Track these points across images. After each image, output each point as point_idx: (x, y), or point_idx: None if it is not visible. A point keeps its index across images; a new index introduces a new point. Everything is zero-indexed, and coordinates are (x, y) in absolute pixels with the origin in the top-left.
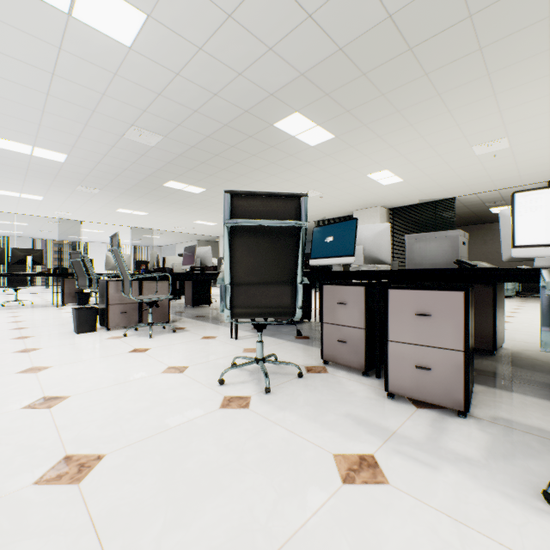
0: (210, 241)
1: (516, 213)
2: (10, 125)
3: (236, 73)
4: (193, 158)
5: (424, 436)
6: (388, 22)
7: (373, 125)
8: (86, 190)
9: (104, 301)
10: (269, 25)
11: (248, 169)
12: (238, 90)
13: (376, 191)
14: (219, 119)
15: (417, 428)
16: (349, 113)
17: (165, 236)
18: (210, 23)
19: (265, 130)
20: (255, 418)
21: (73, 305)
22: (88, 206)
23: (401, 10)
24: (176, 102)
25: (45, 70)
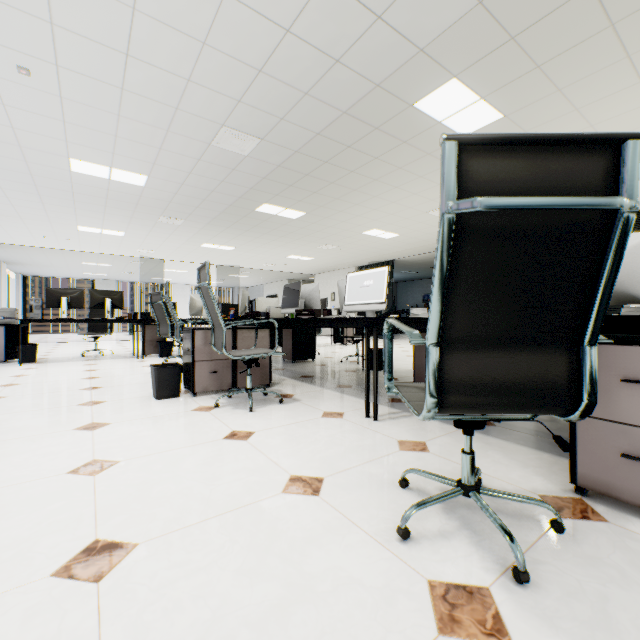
0: (303, 280)
1: None
2: (84, 141)
3: (374, 16)
4: (295, 169)
5: None
6: None
7: (573, 90)
8: (168, 221)
9: (189, 356)
10: None
11: (364, 180)
12: (371, 49)
13: None
14: (337, 104)
15: None
16: (539, 69)
17: (252, 276)
18: None
19: (400, 115)
20: None
21: (154, 356)
22: (170, 242)
23: None
24: (281, 82)
25: (118, 50)
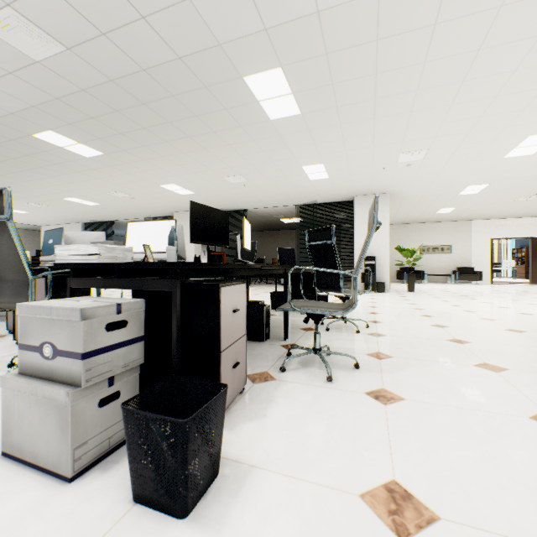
0: (32, 229)
1: (128, 234)
2: None
3: None
4: None
5: None
6: (85, 93)
7: (132, 152)
8: None
9: None
10: None
11: (32, 166)
12: None
13: (180, 198)
14: None
15: (4, 354)
16: (103, 140)
17: None
18: None
19: (27, 137)
20: None
21: None
22: None
23: (90, 89)
24: None
25: None
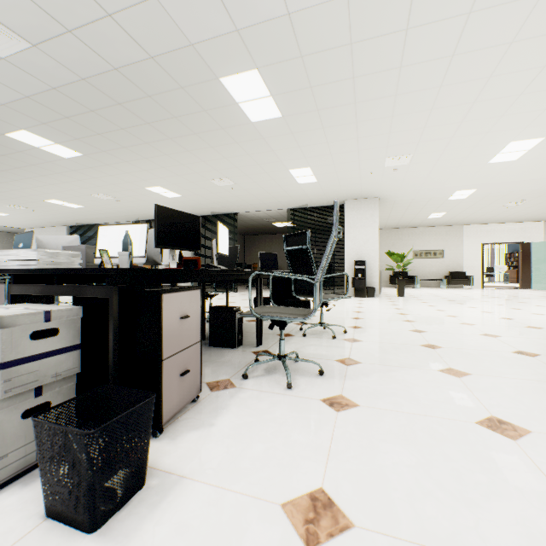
0: (16, 232)
1: (99, 238)
2: None
3: None
4: None
5: None
6: (56, 91)
7: (113, 153)
8: None
9: None
10: None
11: (8, 166)
12: None
13: (168, 201)
14: None
15: None
16: (80, 140)
17: None
18: None
19: None
20: None
21: None
22: None
23: (61, 88)
24: None
25: None
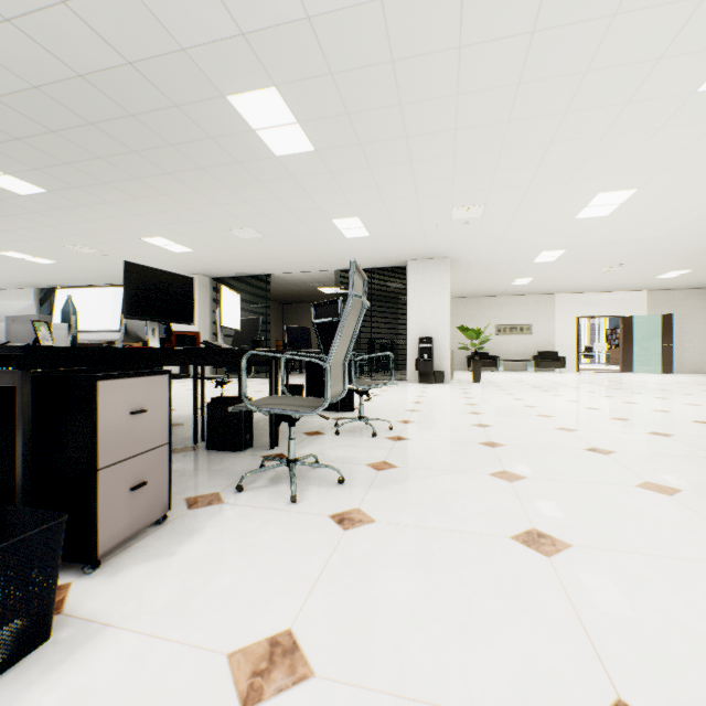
0: None
1: (57, 305)
2: None
3: None
4: None
5: None
6: None
7: (90, 190)
8: None
9: None
10: None
11: None
12: None
13: (175, 257)
14: None
15: None
16: (41, 171)
17: None
18: None
19: None
20: None
21: None
22: None
23: (5, 97)
24: None
25: None
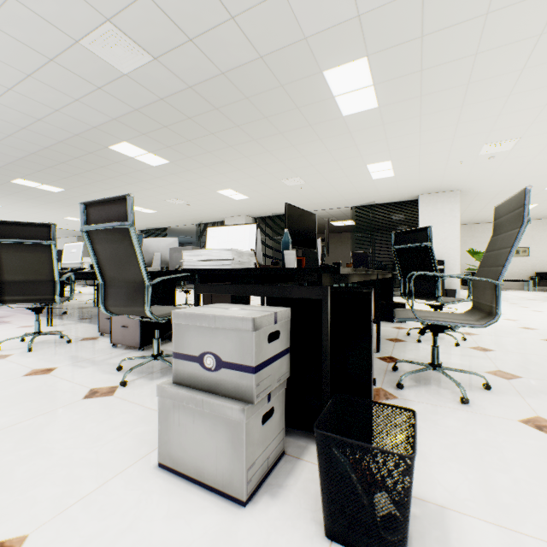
0: None
1: (208, 239)
2: None
3: (54, 109)
4: (38, 162)
5: (103, 359)
6: (163, 102)
7: (196, 158)
8: None
9: None
10: (68, 87)
11: (103, 177)
12: (61, 120)
13: (234, 203)
14: (52, 137)
15: (106, 357)
16: (171, 148)
17: None
18: (13, 76)
19: (103, 150)
20: (3, 362)
21: None
22: None
23: (168, 98)
24: (0, 119)
25: None
